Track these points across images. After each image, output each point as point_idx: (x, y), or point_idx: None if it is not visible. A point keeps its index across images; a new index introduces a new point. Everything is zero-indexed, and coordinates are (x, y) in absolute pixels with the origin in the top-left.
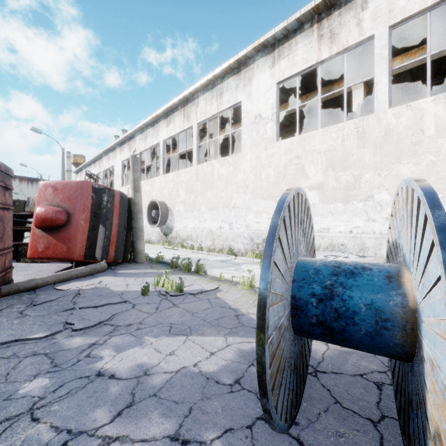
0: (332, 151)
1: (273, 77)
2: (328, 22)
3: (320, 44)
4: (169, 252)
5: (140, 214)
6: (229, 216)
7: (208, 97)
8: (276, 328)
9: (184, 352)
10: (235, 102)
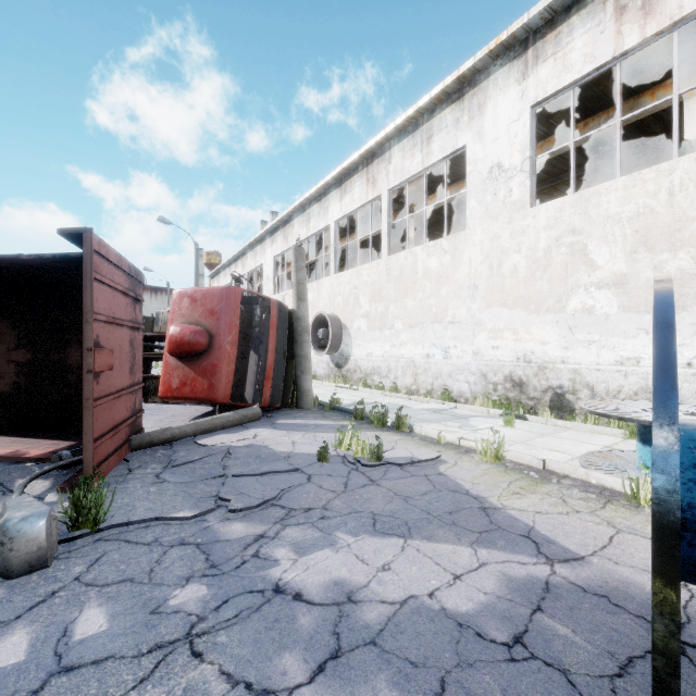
0: (647, 216)
1: (524, 97)
2: None
3: (620, 23)
4: (346, 394)
5: (306, 335)
6: (443, 337)
7: (406, 147)
8: None
9: (406, 569)
10: (453, 149)
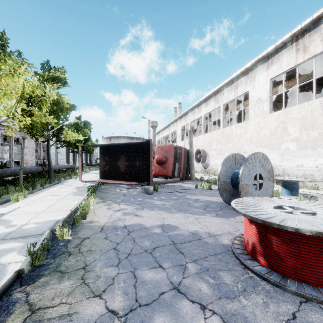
0: (305, 118)
1: (268, 76)
2: (302, 41)
3: (297, 54)
4: (207, 177)
5: (192, 157)
6: None
7: (229, 89)
8: (223, 181)
9: (209, 198)
10: (245, 92)
